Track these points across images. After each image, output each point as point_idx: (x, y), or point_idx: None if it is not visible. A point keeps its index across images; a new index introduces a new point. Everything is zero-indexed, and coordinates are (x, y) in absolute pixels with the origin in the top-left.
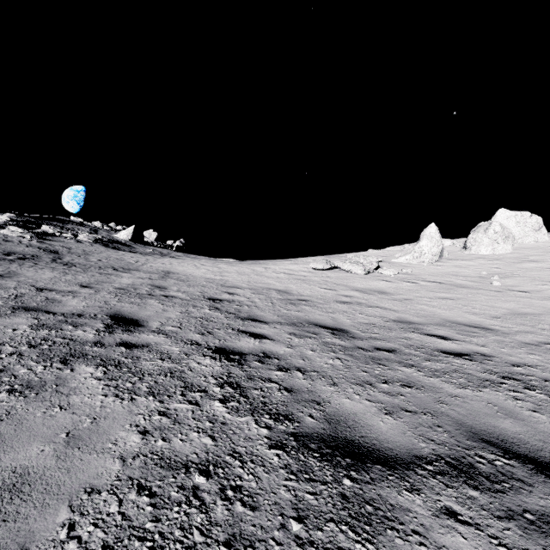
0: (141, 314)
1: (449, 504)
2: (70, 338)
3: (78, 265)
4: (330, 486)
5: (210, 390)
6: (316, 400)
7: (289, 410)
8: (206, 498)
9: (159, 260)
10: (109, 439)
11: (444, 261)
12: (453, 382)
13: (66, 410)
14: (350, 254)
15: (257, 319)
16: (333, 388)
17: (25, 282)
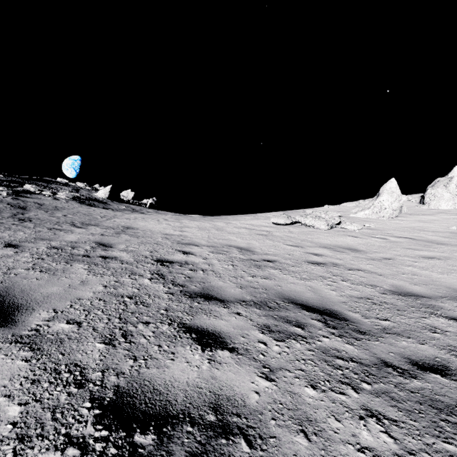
0: (37, 293)
1: None
2: None
3: (35, 220)
4: None
5: None
6: None
7: None
8: None
9: (126, 216)
10: None
11: (404, 216)
12: None
13: None
14: (309, 209)
15: (212, 295)
16: None
17: None
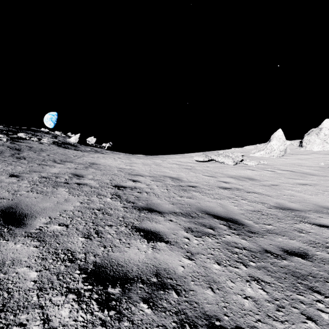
0: (37, 207)
1: None
2: None
3: (28, 158)
4: None
5: None
6: None
7: None
8: None
9: (91, 155)
10: None
11: (288, 155)
12: None
13: None
14: (221, 151)
15: (153, 208)
16: None
17: None
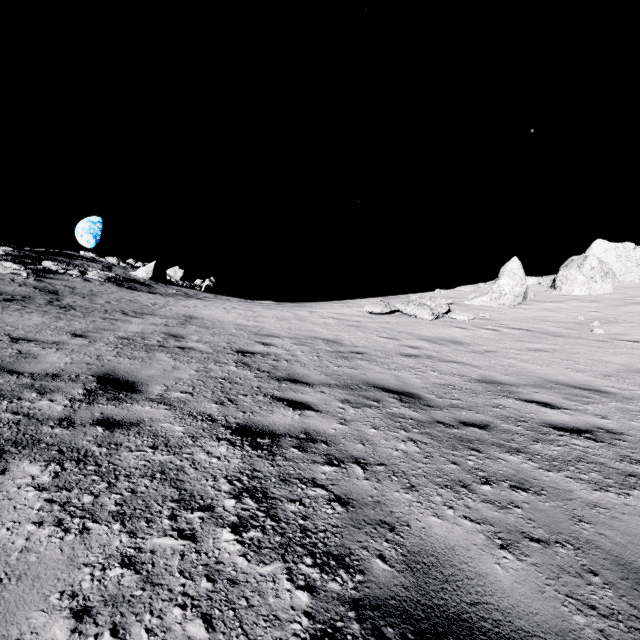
0: (141, 374)
1: None
2: (26, 412)
3: (79, 308)
4: None
5: (218, 506)
6: (387, 520)
7: (345, 544)
8: None
9: (182, 303)
10: (7, 636)
11: (529, 303)
12: (584, 480)
13: None
14: (413, 295)
15: (298, 379)
16: (412, 496)
17: None
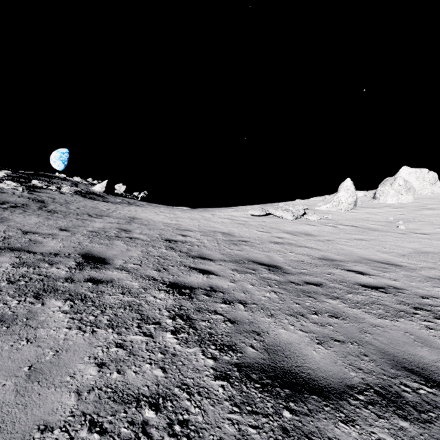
0: (108, 254)
1: (383, 436)
2: (45, 274)
3: (60, 212)
4: (271, 419)
5: (163, 322)
6: (256, 330)
7: (232, 340)
8: (154, 435)
9: (126, 208)
10: (68, 372)
11: (358, 209)
12: (373, 313)
13: (32, 343)
14: (281, 203)
15: (205, 257)
16: (271, 319)
17: (13, 226)
